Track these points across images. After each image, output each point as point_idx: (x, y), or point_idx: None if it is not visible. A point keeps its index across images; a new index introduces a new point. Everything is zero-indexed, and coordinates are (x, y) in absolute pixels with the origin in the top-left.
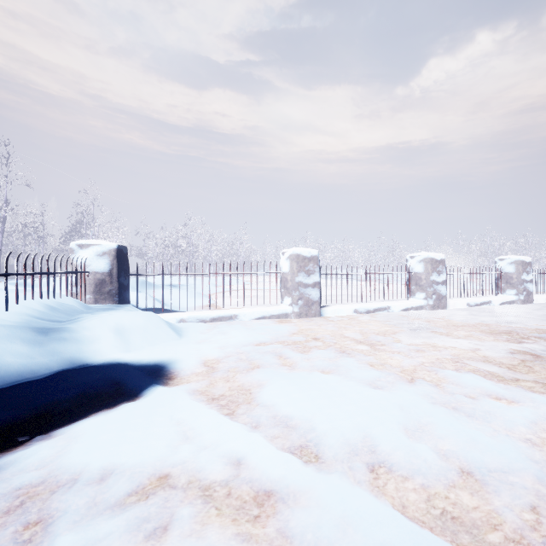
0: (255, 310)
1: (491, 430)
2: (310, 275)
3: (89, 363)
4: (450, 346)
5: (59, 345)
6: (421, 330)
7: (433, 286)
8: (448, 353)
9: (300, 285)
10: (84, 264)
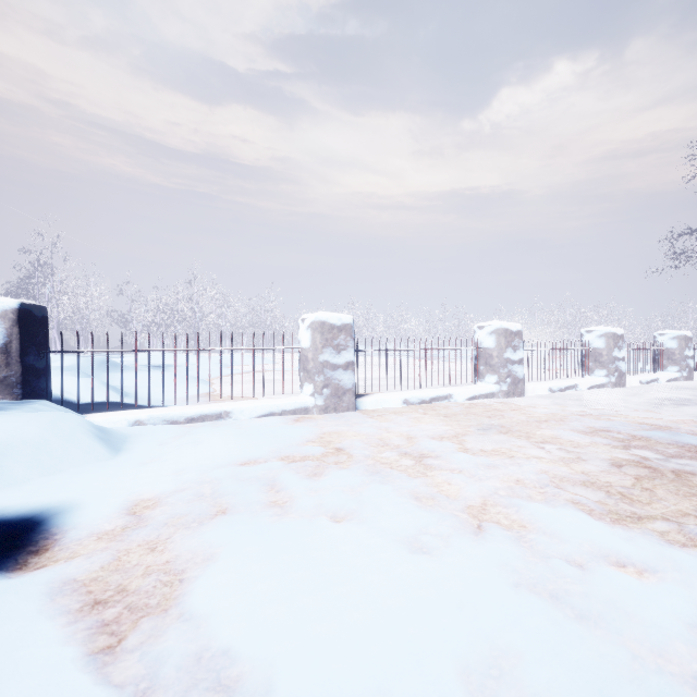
0: (258, 404)
1: (629, 659)
2: (341, 351)
3: None
4: (534, 457)
5: None
6: (493, 430)
7: (508, 366)
8: (532, 470)
9: (326, 366)
10: None
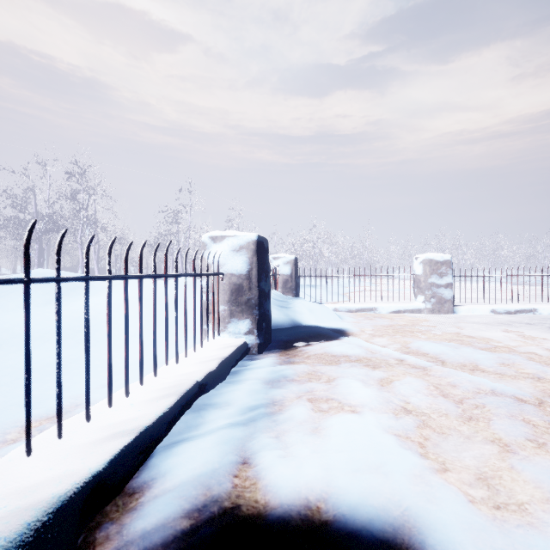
0: (391, 305)
1: None
2: (443, 277)
3: (302, 324)
4: None
5: (288, 313)
6: None
7: None
8: None
9: (433, 285)
10: (278, 270)
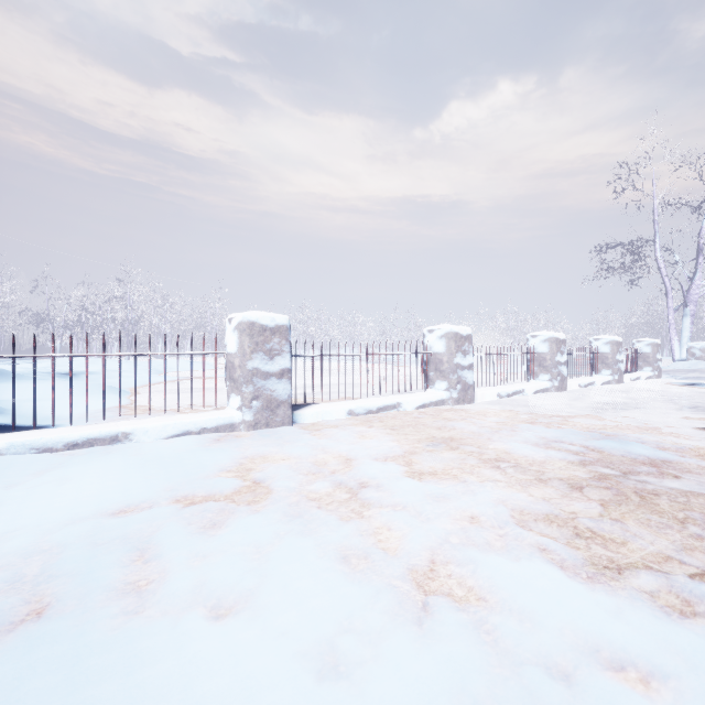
0: (169, 422)
1: None
2: (275, 357)
3: None
4: (489, 481)
5: None
6: (443, 445)
7: (458, 371)
8: (488, 501)
9: (256, 374)
10: None
